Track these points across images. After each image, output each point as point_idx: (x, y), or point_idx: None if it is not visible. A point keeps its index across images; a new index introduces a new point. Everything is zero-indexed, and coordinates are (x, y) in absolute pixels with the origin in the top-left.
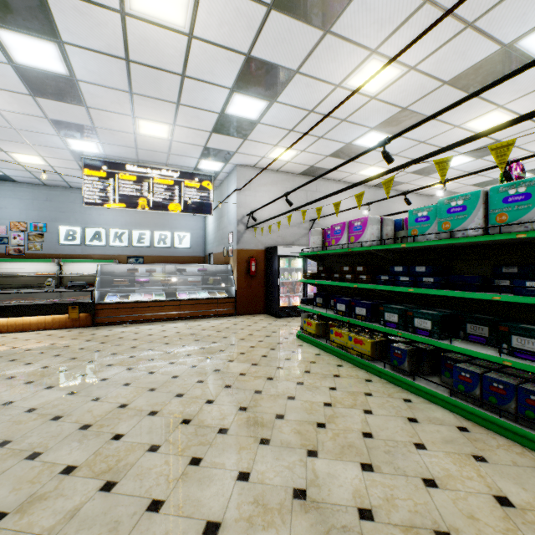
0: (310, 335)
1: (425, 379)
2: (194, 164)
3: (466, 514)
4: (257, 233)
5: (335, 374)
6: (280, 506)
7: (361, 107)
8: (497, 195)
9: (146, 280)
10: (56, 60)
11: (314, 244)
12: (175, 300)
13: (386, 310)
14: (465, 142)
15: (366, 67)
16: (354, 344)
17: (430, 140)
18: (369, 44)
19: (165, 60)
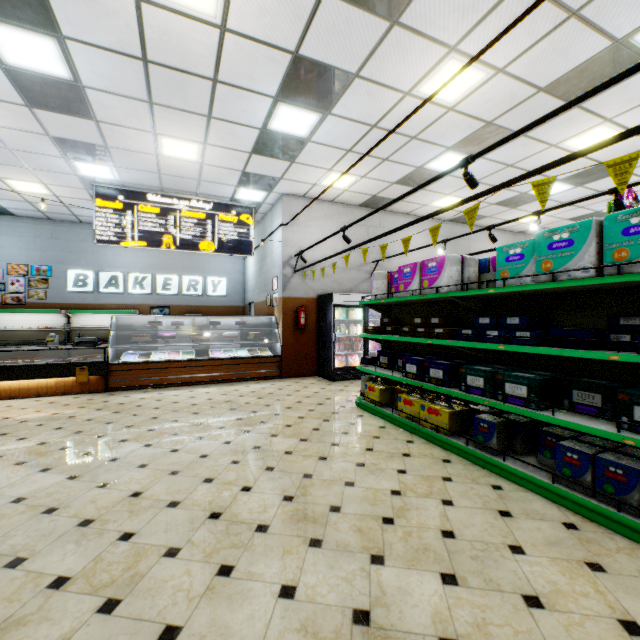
0: (373, 403)
1: (519, 460)
2: (230, 193)
3: None
4: (307, 278)
5: (405, 453)
6: (335, 635)
7: (436, 121)
8: (615, 225)
9: (172, 335)
10: (56, 61)
11: (378, 290)
12: (206, 359)
13: (469, 372)
14: (572, 158)
15: (443, 69)
16: (427, 415)
17: (520, 163)
18: (446, 39)
19: (192, 60)
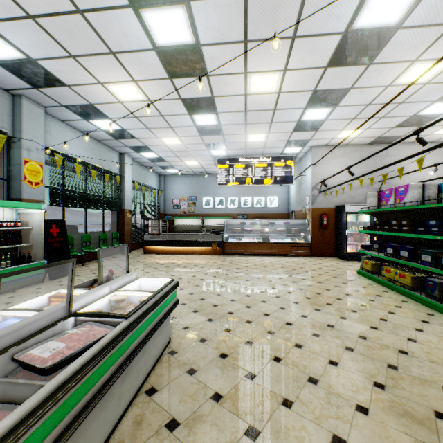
0: (367, 272)
1: None
2: (280, 151)
3: (425, 351)
4: (328, 195)
5: (378, 295)
6: (319, 326)
7: (416, 91)
8: None
9: (251, 229)
10: (213, 120)
11: (370, 204)
12: (268, 243)
13: (422, 253)
14: None
15: (411, 70)
16: (398, 278)
17: None
18: (408, 59)
19: (265, 106)
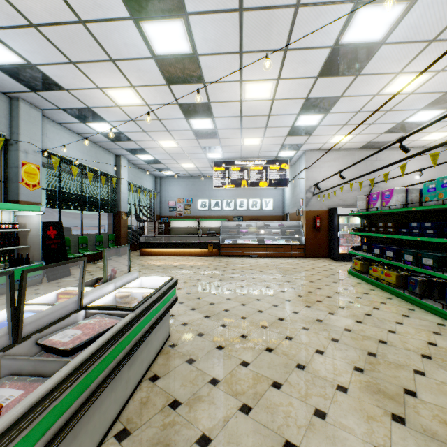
0: (356, 271)
1: (427, 298)
2: (275, 154)
3: (402, 341)
4: (321, 198)
5: (365, 293)
6: (309, 321)
7: (402, 100)
8: None
9: (246, 231)
10: (209, 124)
11: (359, 207)
12: (263, 244)
13: (405, 253)
14: (446, 143)
15: (396, 81)
16: (384, 277)
17: None
18: (393, 71)
19: (260, 112)
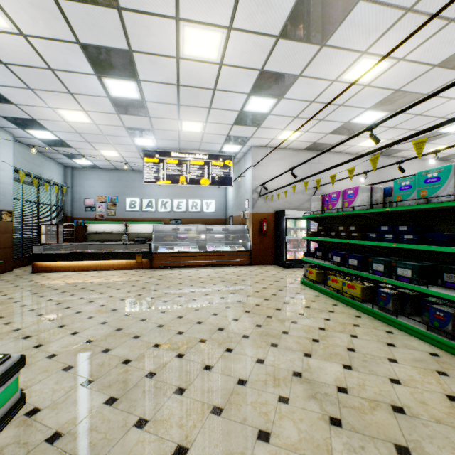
0: (311, 281)
1: (405, 316)
2: (219, 148)
3: (418, 400)
4: (267, 200)
5: (330, 310)
6: (284, 378)
7: (356, 94)
8: None
9: (185, 236)
10: (134, 91)
11: (315, 208)
12: (205, 252)
13: (374, 261)
14: (437, 127)
15: (358, 64)
16: (347, 289)
17: (427, 112)
18: (359, 48)
19: (203, 82)
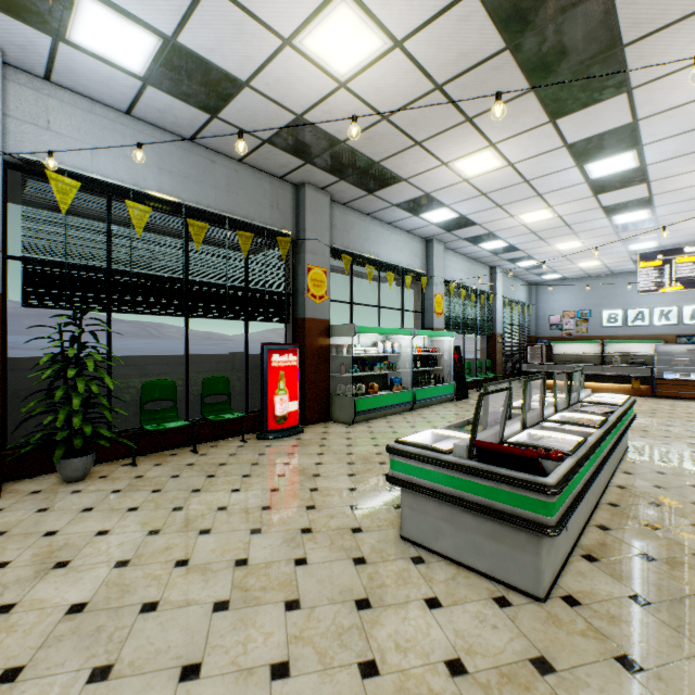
0: None
1: None
2: None
3: None
4: None
5: None
6: None
7: None
8: None
9: None
10: (644, 215)
11: None
12: None
13: None
14: None
15: None
16: None
17: None
18: None
19: None
